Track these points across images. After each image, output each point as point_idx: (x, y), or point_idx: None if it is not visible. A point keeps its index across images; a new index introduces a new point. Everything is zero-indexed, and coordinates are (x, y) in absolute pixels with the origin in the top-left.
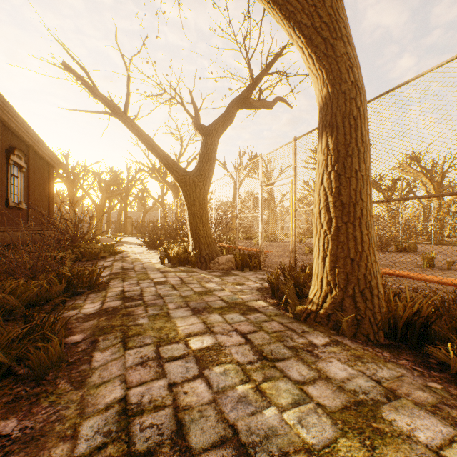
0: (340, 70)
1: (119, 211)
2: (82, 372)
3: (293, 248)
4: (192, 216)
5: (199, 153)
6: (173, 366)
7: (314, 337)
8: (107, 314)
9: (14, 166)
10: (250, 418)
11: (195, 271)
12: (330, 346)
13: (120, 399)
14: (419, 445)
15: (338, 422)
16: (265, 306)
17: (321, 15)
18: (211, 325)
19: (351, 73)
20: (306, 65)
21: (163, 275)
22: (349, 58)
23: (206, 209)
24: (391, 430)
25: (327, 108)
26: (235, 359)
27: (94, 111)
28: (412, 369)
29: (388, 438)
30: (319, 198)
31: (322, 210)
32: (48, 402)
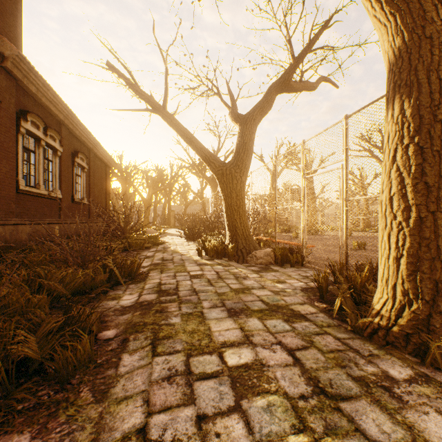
0: (423, 8)
1: (164, 205)
2: (107, 378)
3: (344, 243)
4: (229, 208)
5: (236, 143)
6: (204, 388)
7: (389, 365)
8: (141, 308)
9: (78, 167)
10: None
11: (231, 265)
12: (417, 384)
13: (139, 429)
14: None
15: None
16: (314, 312)
17: None
18: (250, 332)
19: (441, 8)
20: (370, 14)
21: (200, 268)
22: None
23: (243, 201)
24: None
25: (402, 63)
26: (281, 388)
27: (137, 109)
28: None
29: None
30: (389, 181)
31: (394, 196)
32: (65, 416)
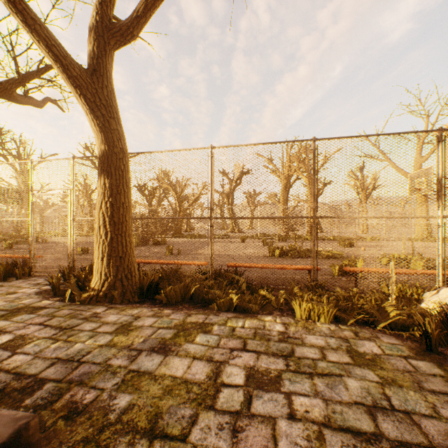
0: (114, 138)
1: None
2: None
3: (72, 251)
4: None
5: None
6: None
7: (98, 309)
8: None
9: None
10: (66, 351)
11: None
12: (108, 310)
13: None
14: (145, 326)
15: (114, 334)
16: (52, 303)
17: (101, 98)
18: (2, 328)
19: (121, 142)
20: (90, 123)
21: None
22: (119, 133)
23: None
24: (136, 327)
25: (105, 159)
26: (41, 337)
27: None
28: (148, 306)
29: (135, 329)
30: (99, 218)
31: (102, 226)
32: None
